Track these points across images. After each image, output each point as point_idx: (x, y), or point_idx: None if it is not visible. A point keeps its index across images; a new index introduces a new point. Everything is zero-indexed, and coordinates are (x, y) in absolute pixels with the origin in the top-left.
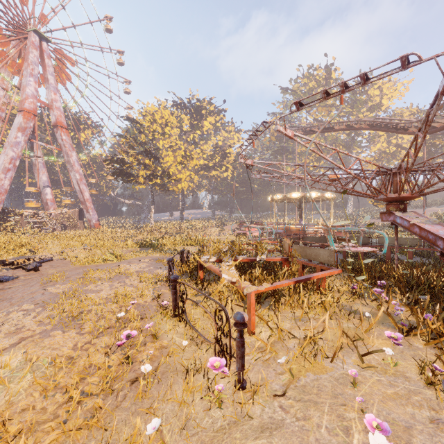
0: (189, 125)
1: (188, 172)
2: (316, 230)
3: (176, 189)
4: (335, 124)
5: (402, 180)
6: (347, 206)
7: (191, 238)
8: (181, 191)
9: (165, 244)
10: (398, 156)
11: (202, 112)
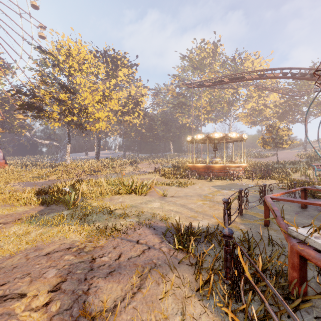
0: (104, 73)
1: (106, 112)
2: (235, 168)
3: (94, 129)
4: (242, 76)
5: (285, 128)
6: (228, 148)
7: (125, 184)
8: (99, 130)
9: (87, 195)
10: (263, 113)
11: (118, 62)
